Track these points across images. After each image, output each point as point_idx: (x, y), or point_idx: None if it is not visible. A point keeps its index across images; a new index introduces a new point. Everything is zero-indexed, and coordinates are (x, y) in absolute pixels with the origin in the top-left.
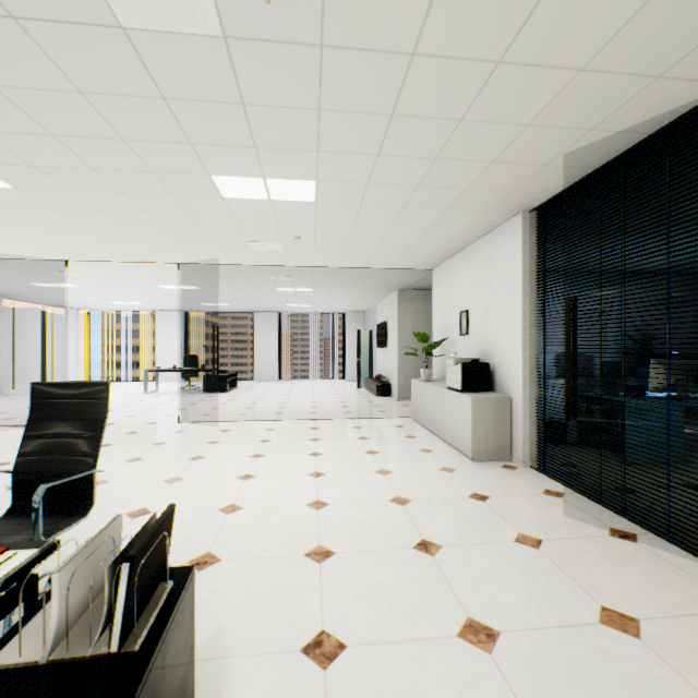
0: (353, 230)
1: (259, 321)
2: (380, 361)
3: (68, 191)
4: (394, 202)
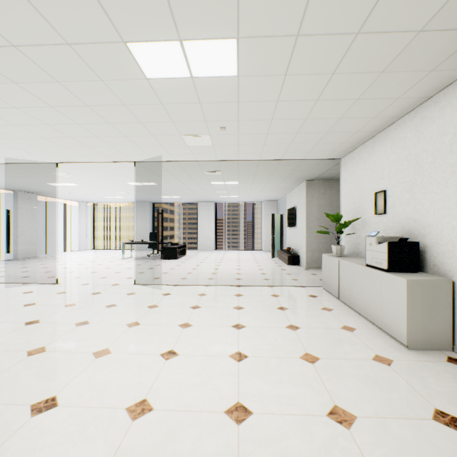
0: (274, 115)
1: (201, 208)
2: (289, 237)
3: (12, 83)
4: (322, 67)
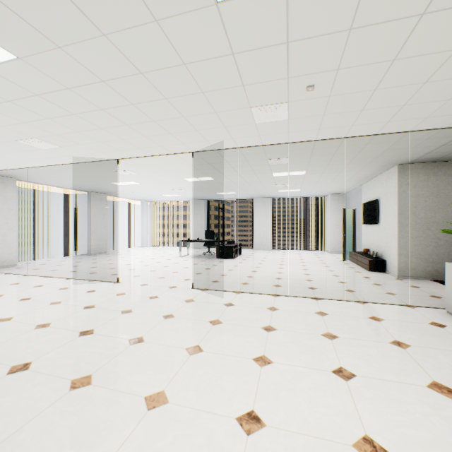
0: (402, 49)
1: (256, 205)
2: (366, 237)
3: (57, 48)
4: None
